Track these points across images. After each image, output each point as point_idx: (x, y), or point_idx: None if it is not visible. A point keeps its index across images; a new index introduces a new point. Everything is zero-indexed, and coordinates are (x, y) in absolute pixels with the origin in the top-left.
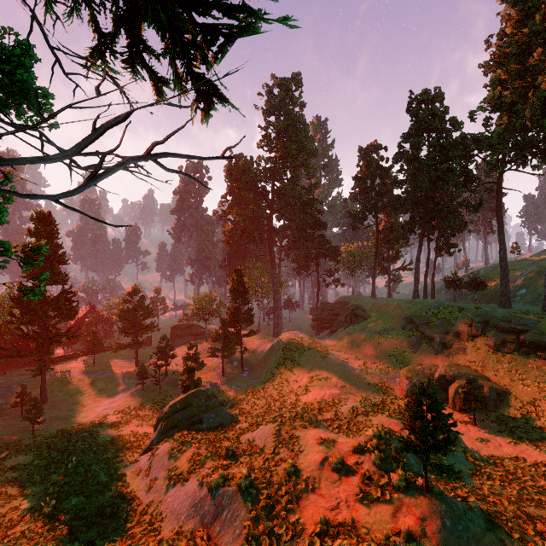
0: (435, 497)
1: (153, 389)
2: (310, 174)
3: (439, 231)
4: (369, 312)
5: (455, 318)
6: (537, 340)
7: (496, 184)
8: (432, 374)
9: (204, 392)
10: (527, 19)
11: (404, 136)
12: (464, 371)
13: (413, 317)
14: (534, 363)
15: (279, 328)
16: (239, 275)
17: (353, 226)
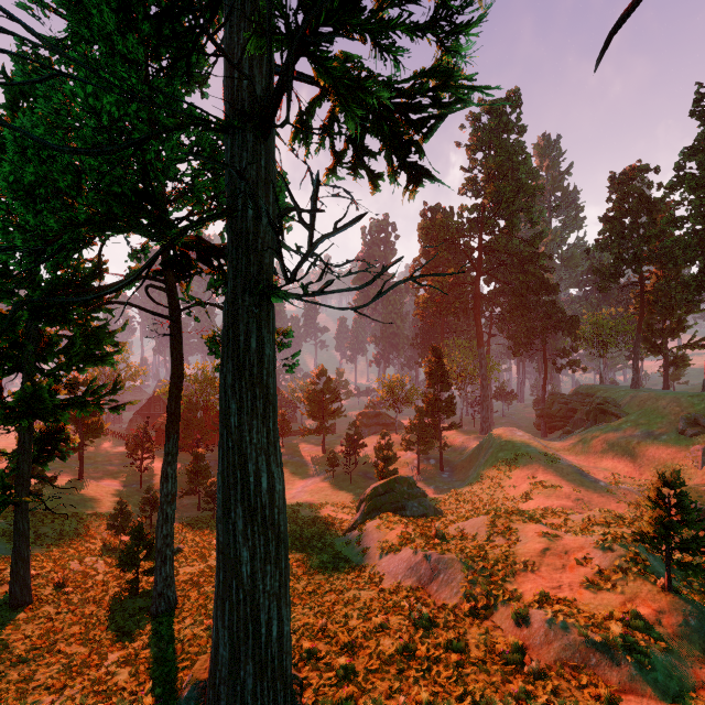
0: (679, 598)
1: (343, 478)
2: (533, 221)
3: None
4: (625, 408)
5: None
6: None
7: None
8: None
9: (406, 480)
10: None
11: (686, 152)
12: None
13: (699, 418)
14: None
15: (488, 423)
16: (437, 356)
17: (600, 287)
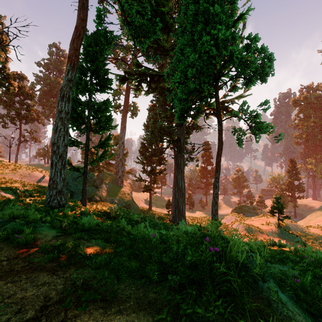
0: (279, 228)
1: None
2: None
3: None
4: None
5: None
6: None
7: None
8: None
9: (247, 206)
10: None
11: None
12: None
13: None
14: None
15: None
16: (293, 163)
17: None
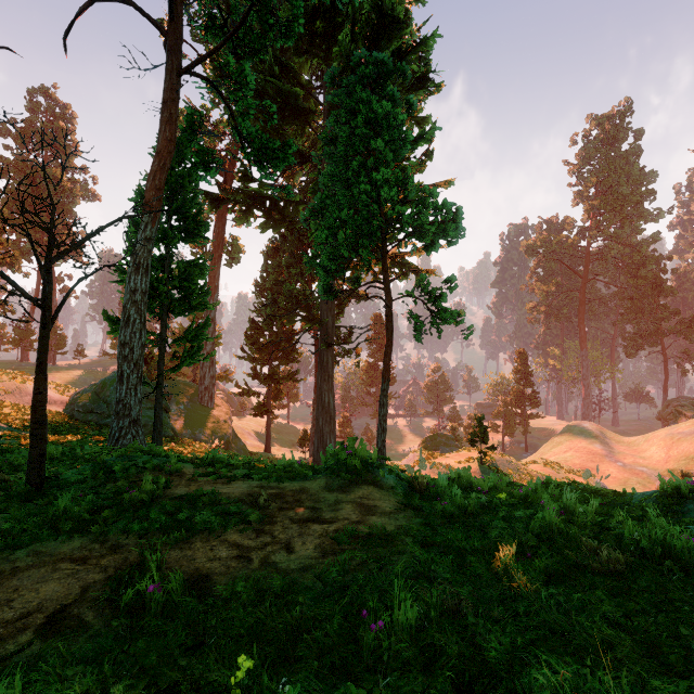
0: (481, 466)
1: None
2: (638, 228)
3: None
4: None
5: None
6: None
7: None
8: None
9: (445, 435)
10: None
11: None
12: None
13: None
14: None
15: (588, 419)
16: (522, 358)
17: None
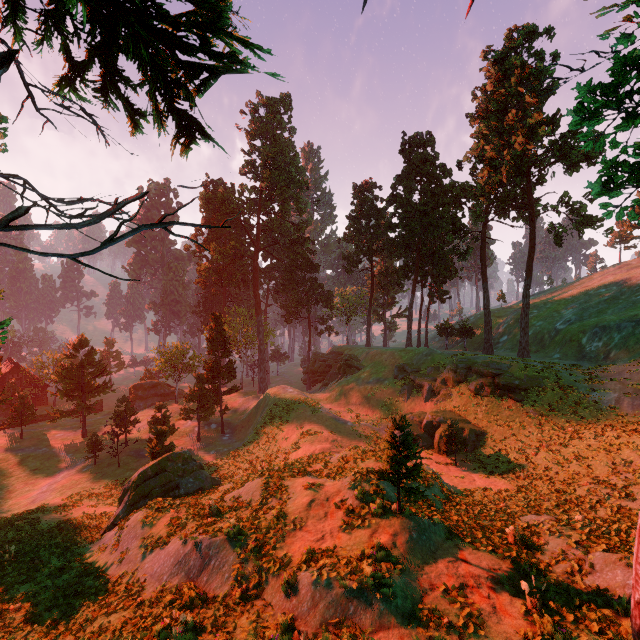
0: (406, 517)
1: (109, 463)
2: (301, 209)
3: (432, 277)
4: (363, 362)
5: (444, 365)
6: (508, 383)
7: (481, 234)
8: (420, 421)
9: (180, 455)
10: (504, 79)
11: (398, 178)
12: (449, 416)
13: (405, 366)
14: (506, 404)
15: (265, 383)
16: (218, 323)
17: (347, 269)
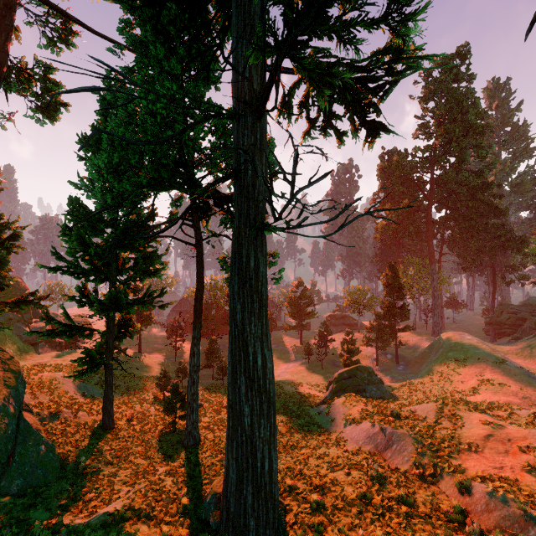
0: None
1: (316, 364)
2: (482, 155)
3: None
4: None
5: None
6: None
7: None
8: None
9: (366, 369)
10: None
11: None
12: None
13: None
14: None
15: (439, 327)
16: (393, 271)
17: None
